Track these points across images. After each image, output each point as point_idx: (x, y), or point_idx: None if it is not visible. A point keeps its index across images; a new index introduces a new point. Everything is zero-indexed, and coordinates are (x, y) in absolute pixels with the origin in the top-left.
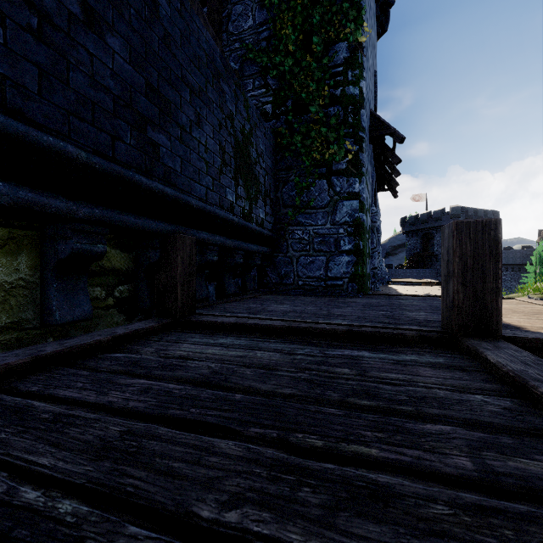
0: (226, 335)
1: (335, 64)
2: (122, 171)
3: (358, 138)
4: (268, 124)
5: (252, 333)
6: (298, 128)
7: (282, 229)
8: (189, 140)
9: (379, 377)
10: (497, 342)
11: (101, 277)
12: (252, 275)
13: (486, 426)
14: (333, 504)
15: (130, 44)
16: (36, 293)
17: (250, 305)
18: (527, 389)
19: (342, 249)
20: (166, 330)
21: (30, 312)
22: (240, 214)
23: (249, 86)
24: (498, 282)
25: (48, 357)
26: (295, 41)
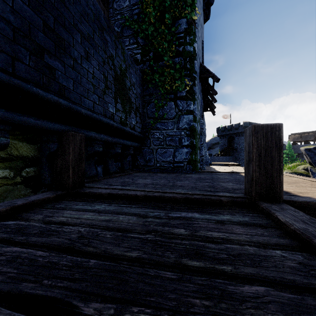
0: (102, 202)
1: (179, 31)
2: (20, 84)
3: (192, 77)
4: (138, 66)
5: (121, 200)
6: (156, 70)
7: (147, 132)
8: (80, 68)
9: (206, 236)
10: (281, 204)
11: (10, 162)
12: (128, 160)
13: (289, 282)
14: None
15: None
16: None
17: (124, 180)
18: (312, 245)
19: (183, 144)
20: (60, 199)
21: None
22: (118, 121)
23: (126, 42)
24: (281, 165)
25: None
26: (155, 16)
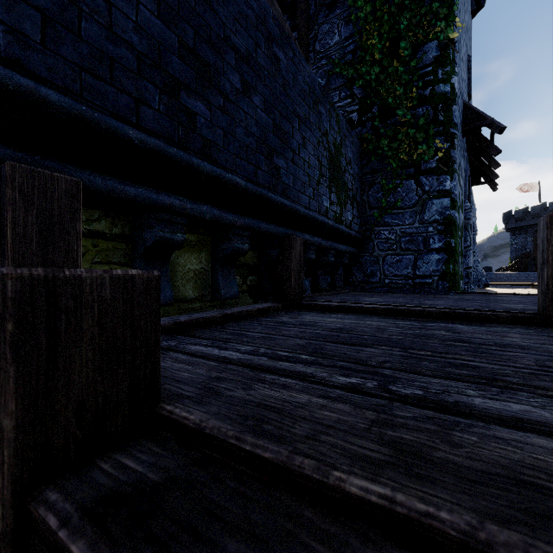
0: (335, 313)
1: (424, 64)
2: (262, 191)
3: (449, 135)
4: (354, 131)
5: (355, 313)
6: (384, 132)
7: (367, 230)
8: (298, 160)
9: (471, 336)
10: None
11: (240, 269)
12: (339, 274)
13: None
14: (442, 366)
15: (264, 98)
16: (209, 278)
17: (344, 297)
18: None
19: (431, 247)
20: (286, 310)
21: (206, 290)
22: (333, 217)
23: (335, 98)
24: None
25: (229, 316)
26: (381, 49)
